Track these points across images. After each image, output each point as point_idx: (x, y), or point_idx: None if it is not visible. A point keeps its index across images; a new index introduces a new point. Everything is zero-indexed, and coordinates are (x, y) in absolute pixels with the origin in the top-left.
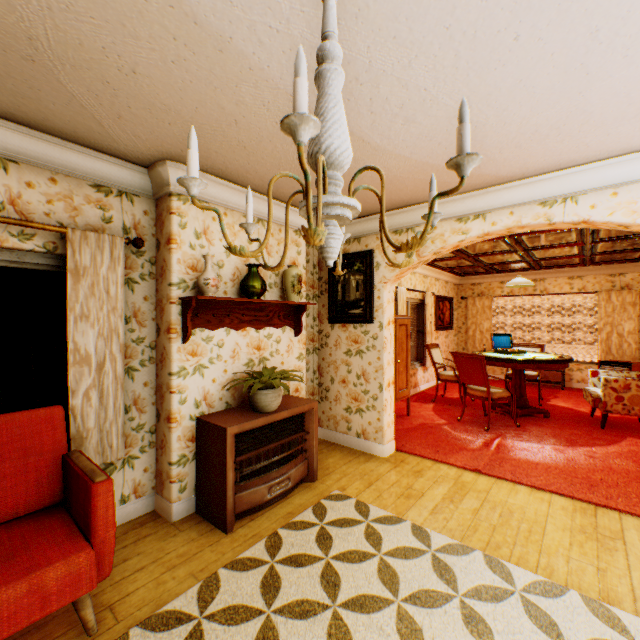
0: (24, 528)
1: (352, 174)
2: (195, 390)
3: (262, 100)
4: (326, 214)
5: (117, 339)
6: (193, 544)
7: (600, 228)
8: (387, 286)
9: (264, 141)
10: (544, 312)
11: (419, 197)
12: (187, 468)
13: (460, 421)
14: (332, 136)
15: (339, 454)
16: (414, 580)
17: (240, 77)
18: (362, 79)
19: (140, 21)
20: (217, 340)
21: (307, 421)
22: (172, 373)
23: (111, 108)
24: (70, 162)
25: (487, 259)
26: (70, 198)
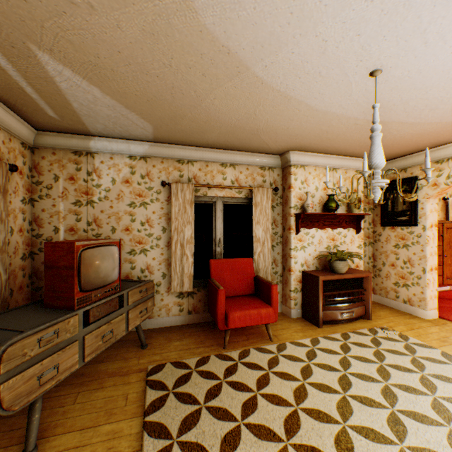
0: (246, 298)
1: (395, 137)
2: (300, 258)
3: (341, 123)
4: (373, 186)
5: (268, 232)
6: (303, 327)
7: None
8: (429, 200)
9: (339, 135)
10: None
11: None
12: (297, 295)
13: None
14: (376, 159)
15: (388, 311)
16: (436, 371)
17: (331, 119)
18: (397, 104)
19: (295, 116)
20: (311, 234)
21: (364, 283)
22: (291, 249)
23: (274, 140)
24: (253, 160)
25: None
26: (252, 175)
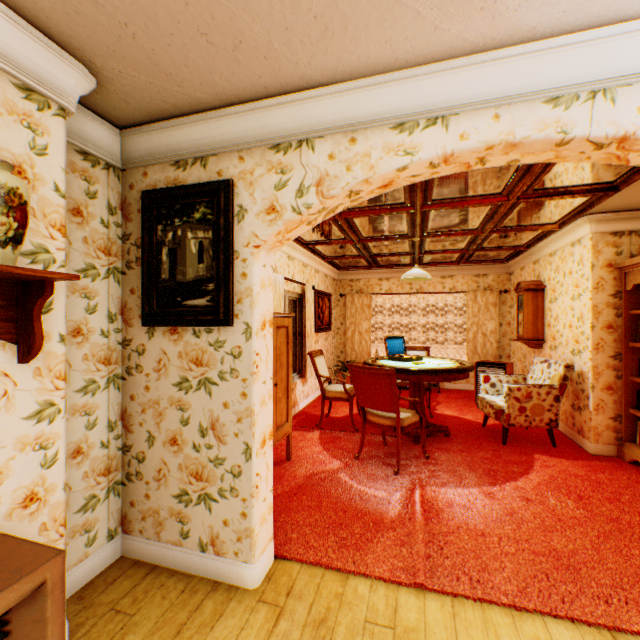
0: None
1: None
2: None
3: None
4: None
5: None
6: None
7: (624, 162)
8: (260, 254)
9: None
10: (419, 312)
11: (330, 58)
12: None
13: (359, 459)
14: None
15: (158, 608)
16: None
17: None
18: None
19: None
20: None
21: (20, 628)
22: None
23: None
24: None
25: (376, 247)
26: None
